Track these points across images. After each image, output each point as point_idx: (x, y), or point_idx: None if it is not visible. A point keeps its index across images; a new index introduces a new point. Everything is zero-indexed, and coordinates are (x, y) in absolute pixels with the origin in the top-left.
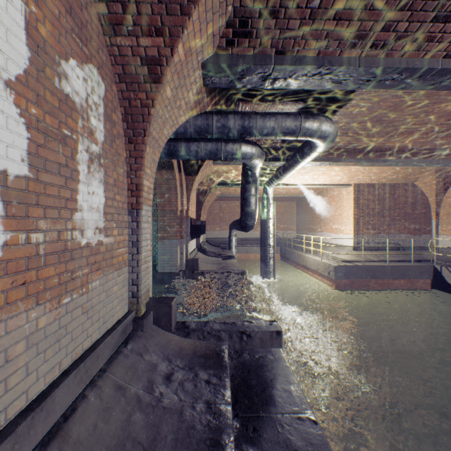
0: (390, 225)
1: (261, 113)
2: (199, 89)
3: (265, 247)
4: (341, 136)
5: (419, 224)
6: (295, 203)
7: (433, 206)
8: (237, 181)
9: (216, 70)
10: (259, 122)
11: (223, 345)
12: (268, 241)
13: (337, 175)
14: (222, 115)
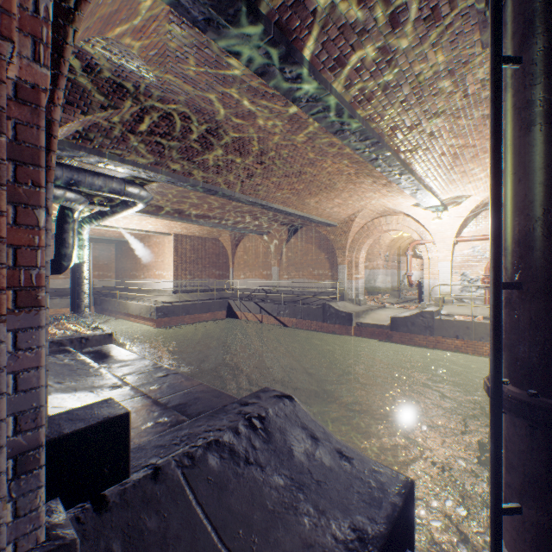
0: (203, 271)
1: (90, 172)
2: None
3: (79, 295)
4: (159, 198)
5: (223, 271)
6: (115, 246)
7: (231, 257)
8: None
9: (62, 148)
10: (89, 179)
11: (67, 347)
12: (84, 287)
13: (160, 225)
14: None
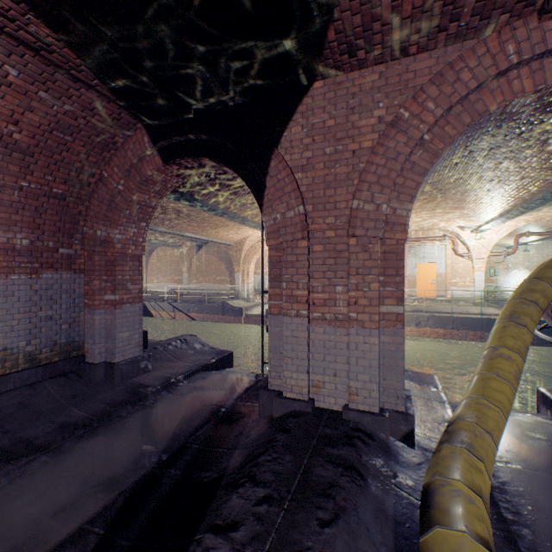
0: None
1: None
2: None
3: None
4: None
5: None
6: None
7: (145, 264)
8: None
9: None
10: None
11: None
12: None
13: None
14: None
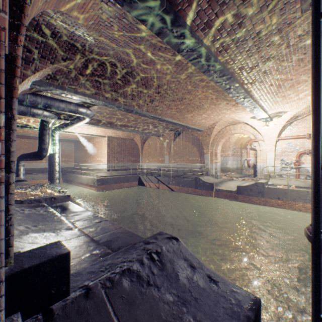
0: (124, 158)
1: (57, 100)
2: (27, 87)
3: (53, 172)
4: (98, 115)
5: (136, 158)
6: (74, 144)
7: (141, 150)
8: (30, 125)
9: (40, 85)
10: (57, 104)
11: (43, 203)
12: (55, 167)
13: (99, 131)
14: (34, 95)
